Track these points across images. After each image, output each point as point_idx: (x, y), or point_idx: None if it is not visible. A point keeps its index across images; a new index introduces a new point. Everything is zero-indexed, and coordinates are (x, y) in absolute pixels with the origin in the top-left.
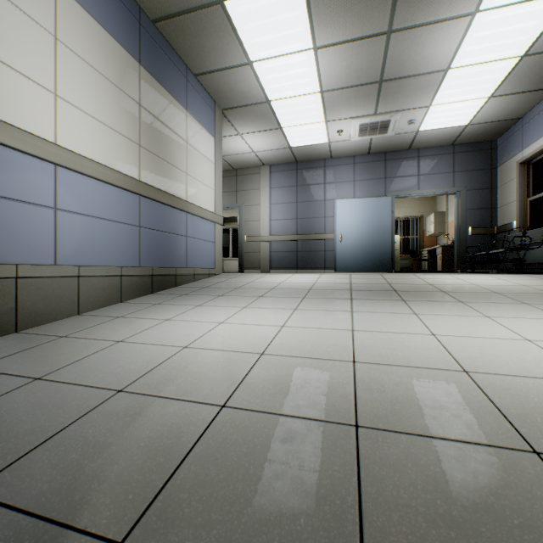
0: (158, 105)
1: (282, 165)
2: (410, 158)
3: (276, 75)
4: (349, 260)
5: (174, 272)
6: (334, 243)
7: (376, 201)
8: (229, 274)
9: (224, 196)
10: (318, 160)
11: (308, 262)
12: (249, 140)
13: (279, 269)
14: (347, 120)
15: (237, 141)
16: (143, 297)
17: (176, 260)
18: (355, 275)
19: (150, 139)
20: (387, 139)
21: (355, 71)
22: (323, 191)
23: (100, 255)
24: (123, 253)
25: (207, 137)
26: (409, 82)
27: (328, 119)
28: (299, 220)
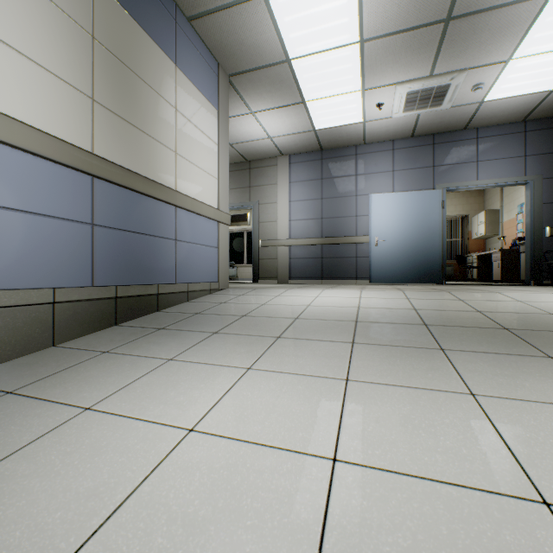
0: (127, 46)
1: (304, 155)
2: (466, 140)
3: (299, 13)
4: (387, 268)
5: (155, 291)
6: (368, 248)
7: (422, 195)
8: (237, 289)
9: (235, 193)
10: (348, 147)
11: (335, 271)
12: (263, 121)
13: (300, 279)
14: (391, 88)
15: (250, 122)
16: (97, 333)
17: (159, 274)
18: (410, 292)
19: (113, 93)
20: (439, 115)
21: (414, 2)
22: (354, 184)
23: (7, 271)
24: (59, 266)
25: (207, 108)
26: (488, 19)
27: (366, 86)
28: (325, 220)
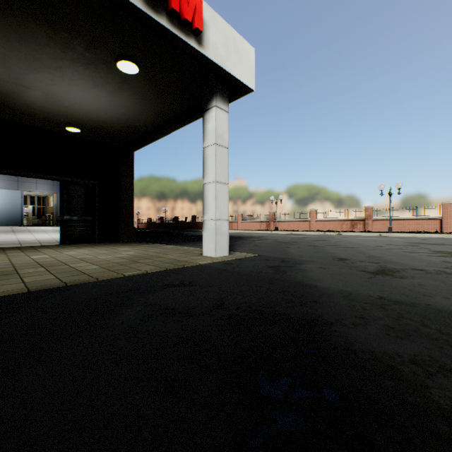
0: None
1: None
2: None
3: None
4: None
5: None
6: None
7: (13, 192)
8: None
9: None
10: None
11: None
12: None
13: None
14: None
15: None
16: None
17: None
18: None
19: None
20: None
21: None
22: None
23: None
24: None
25: None
26: None
27: None
28: None
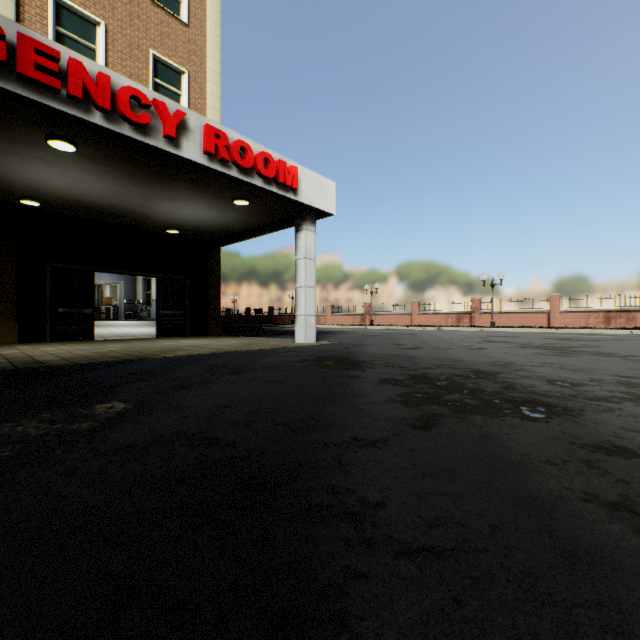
0: None
1: None
2: None
3: None
4: None
5: None
6: None
7: None
8: None
9: None
10: None
11: None
12: None
13: None
14: None
15: None
16: None
17: None
18: None
19: None
20: None
21: None
22: None
23: None
24: None
25: None
26: None
27: None
28: None
